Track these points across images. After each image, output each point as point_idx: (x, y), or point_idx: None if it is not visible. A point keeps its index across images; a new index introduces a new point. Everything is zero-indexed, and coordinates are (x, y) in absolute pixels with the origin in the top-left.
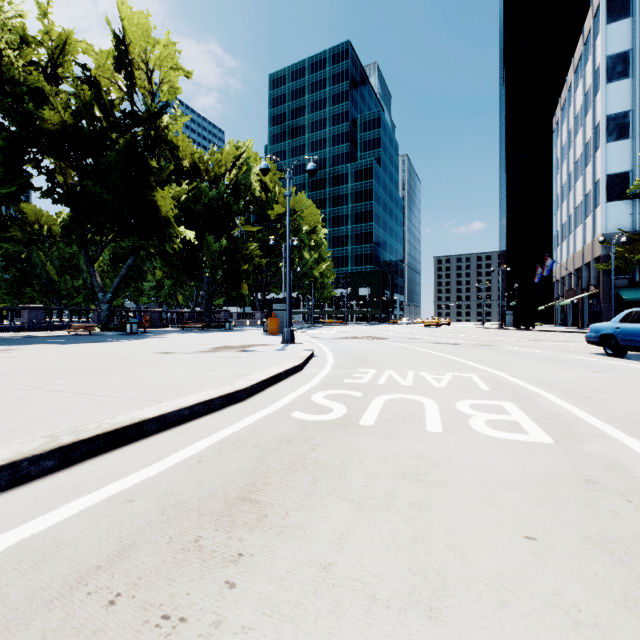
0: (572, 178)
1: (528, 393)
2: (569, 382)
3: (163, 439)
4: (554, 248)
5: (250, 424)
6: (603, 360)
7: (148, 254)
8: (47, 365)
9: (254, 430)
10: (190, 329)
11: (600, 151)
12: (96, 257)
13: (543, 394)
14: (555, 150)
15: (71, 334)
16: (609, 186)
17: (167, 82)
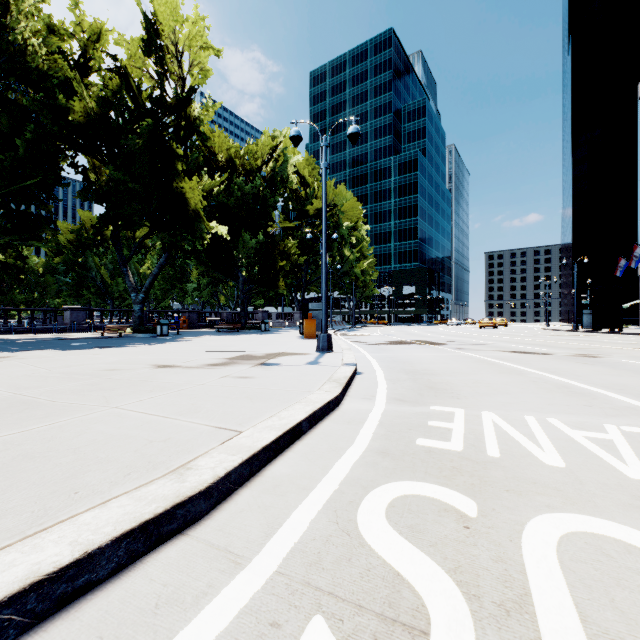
0: None
1: None
2: None
3: None
4: (639, 236)
5: None
6: None
7: (185, 253)
8: None
9: None
10: (225, 330)
11: None
12: (129, 256)
13: None
14: None
15: (103, 336)
16: None
17: (198, 67)
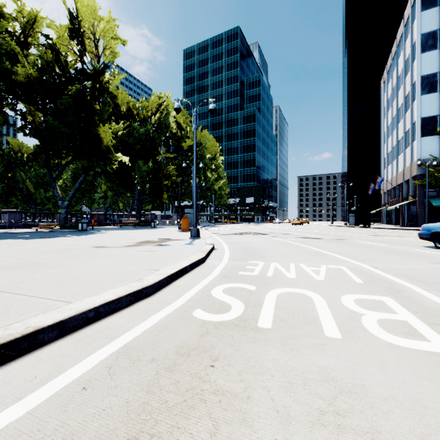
0: (395, 121)
1: (398, 286)
2: (425, 274)
3: (58, 349)
4: (382, 170)
5: (152, 326)
6: (437, 252)
7: (96, 173)
8: None
9: (154, 335)
10: (126, 227)
11: (416, 101)
12: (57, 175)
13: (411, 287)
14: (383, 101)
15: (38, 231)
16: (423, 126)
17: (108, 49)
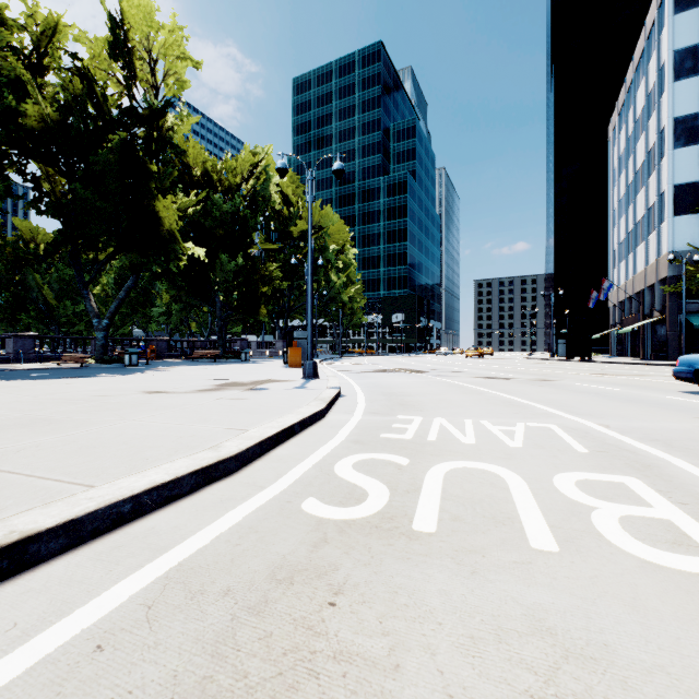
0: (632, 190)
1: (647, 458)
2: (690, 437)
3: (63, 571)
4: (610, 269)
5: (230, 528)
6: None
7: (153, 275)
8: None
9: (233, 545)
10: (201, 360)
11: (666, 158)
12: (90, 277)
13: (670, 460)
14: (611, 160)
15: (60, 366)
16: (677, 198)
17: (172, 76)
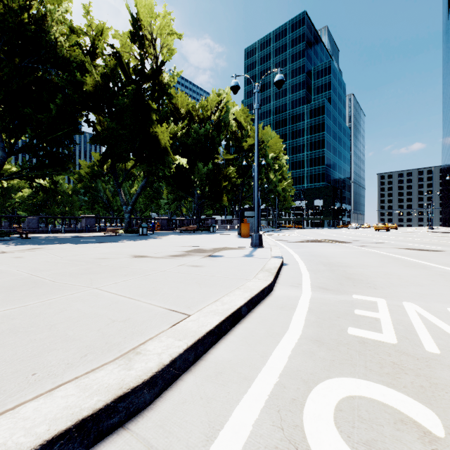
0: None
1: None
2: None
3: None
4: None
5: None
6: None
7: (158, 178)
8: (12, 270)
9: None
10: (186, 231)
11: None
12: (121, 181)
13: None
14: None
15: (105, 235)
16: None
17: (167, 48)
